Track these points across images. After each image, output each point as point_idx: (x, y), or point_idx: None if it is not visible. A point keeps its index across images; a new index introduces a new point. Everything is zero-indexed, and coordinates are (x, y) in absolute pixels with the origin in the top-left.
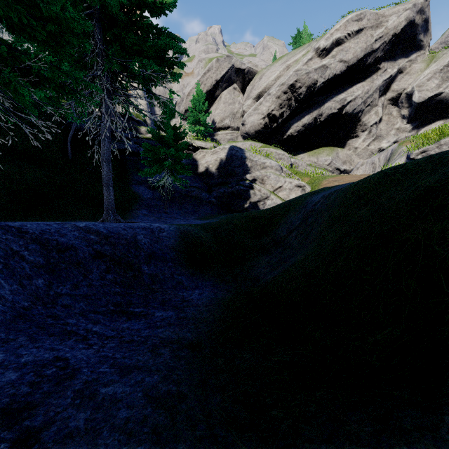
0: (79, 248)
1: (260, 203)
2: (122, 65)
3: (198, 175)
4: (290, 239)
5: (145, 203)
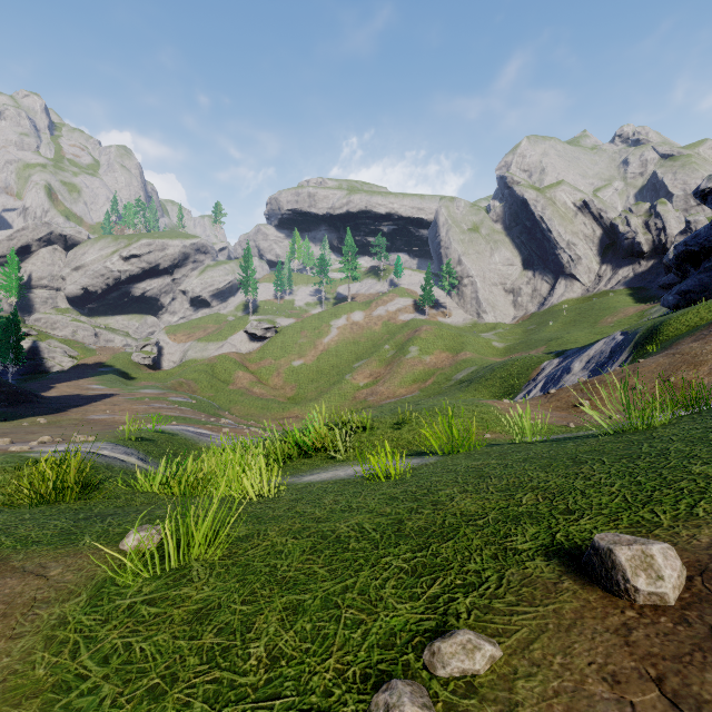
0: None
1: (52, 368)
2: None
3: None
4: None
5: None
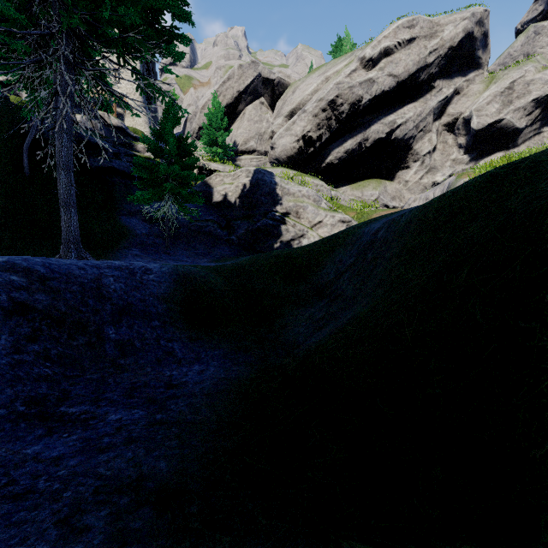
0: None
1: (294, 243)
2: (91, 26)
3: (214, 205)
4: (341, 284)
5: (138, 240)
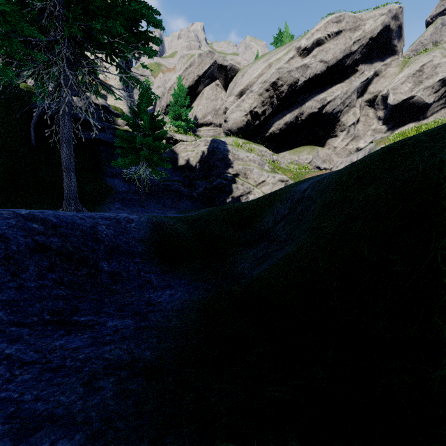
0: (12, 239)
1: (243, 198)
2: (86, 33)
3: (179, 168)
4: (277, 230)
5: (120, 196)
